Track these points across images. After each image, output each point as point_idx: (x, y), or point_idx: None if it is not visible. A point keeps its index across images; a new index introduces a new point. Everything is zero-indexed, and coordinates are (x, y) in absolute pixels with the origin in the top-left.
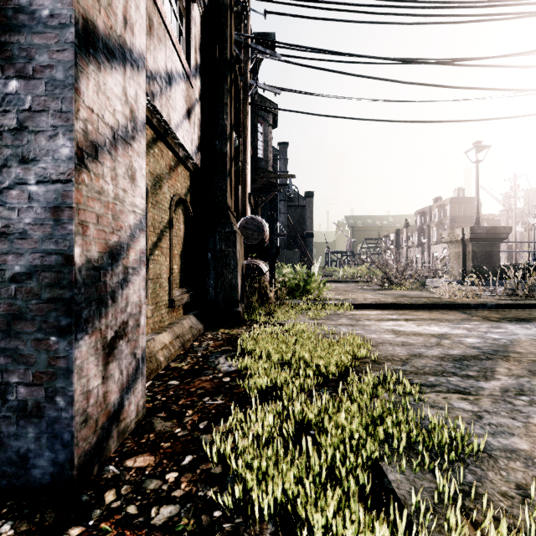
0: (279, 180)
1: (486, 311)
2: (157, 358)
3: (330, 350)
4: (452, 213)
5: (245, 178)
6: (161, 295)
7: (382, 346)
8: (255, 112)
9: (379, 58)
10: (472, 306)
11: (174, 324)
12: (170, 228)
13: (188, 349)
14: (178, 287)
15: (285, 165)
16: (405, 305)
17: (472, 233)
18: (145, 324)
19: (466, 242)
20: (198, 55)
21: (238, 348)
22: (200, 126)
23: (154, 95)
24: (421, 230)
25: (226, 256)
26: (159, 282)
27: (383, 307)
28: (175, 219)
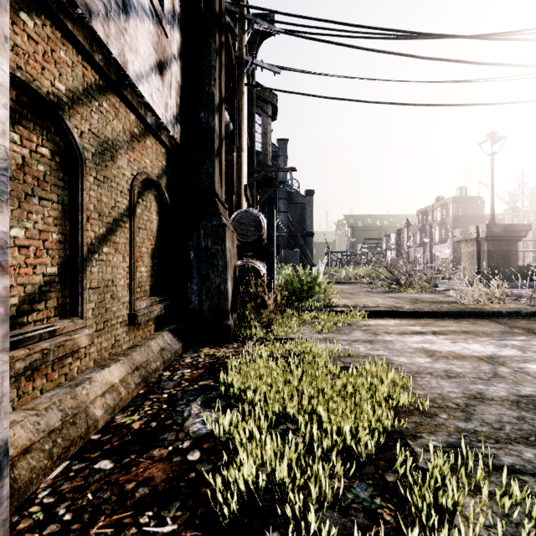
0: (278, 178)
1: (522, 321)
2: (90, 414)
3: (355, 394)
4: (455, 213)
5: (241, 167)
6: (114, 309)
7: (421, 378)
8: (253, 100)
9: (393, 30)
10: (504, 314)
11: (136, 348)
12: (131, 216)
13: (151, 385)
14: (148, 296)
15: (284, 162)
16: (426, 312)
17: (488, 231)
18: (5, 393)
19: (481, 241)
20: (177, 1)
21: (220, 387)
22: (180, 92)
23: (91, 11)
24: (423, 230)
25: (213, 255)
26: (111, 292)
27: (400, 315)
28: (143, 207)
